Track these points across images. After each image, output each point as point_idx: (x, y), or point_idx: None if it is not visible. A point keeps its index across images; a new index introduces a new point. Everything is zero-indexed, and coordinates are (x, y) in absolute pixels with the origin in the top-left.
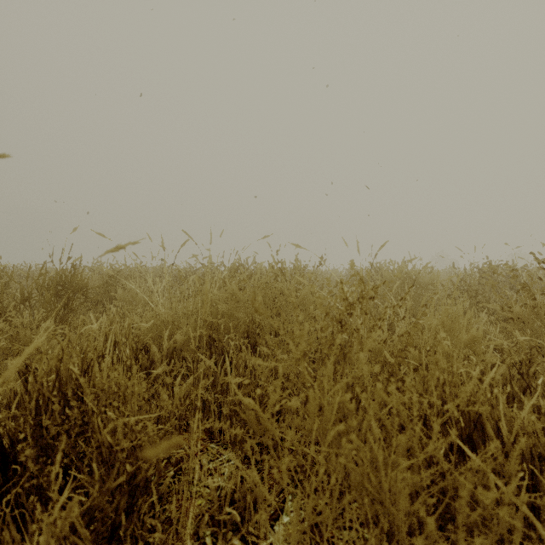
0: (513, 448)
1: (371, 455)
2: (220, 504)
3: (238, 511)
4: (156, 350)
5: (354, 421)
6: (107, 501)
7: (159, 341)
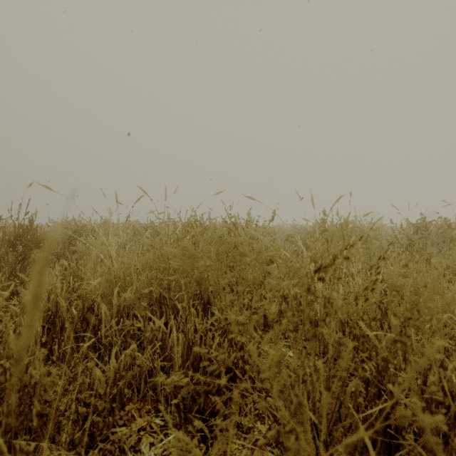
0: None
1: None
2: None
3: None
4: (104, 307)
5: None
6: None
7: (111, 296)
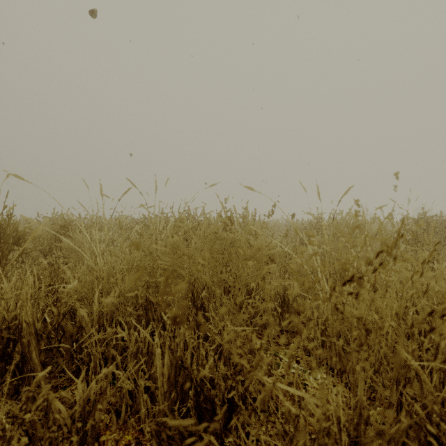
0: None
1: None
2: None
3: None
4: (82, 313)
5: None
6: None
7: (93, 299)
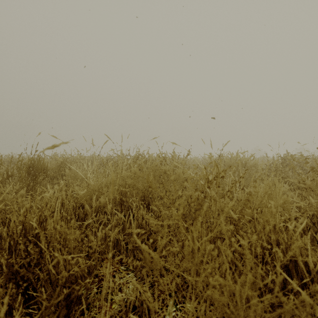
0: (317, 276)
1: (228, 287)
2: (126, 307)
3: (138, 314)
4: (88, 207)
5: (216, 264)
6: (54, 307)
7: (90, 201)
